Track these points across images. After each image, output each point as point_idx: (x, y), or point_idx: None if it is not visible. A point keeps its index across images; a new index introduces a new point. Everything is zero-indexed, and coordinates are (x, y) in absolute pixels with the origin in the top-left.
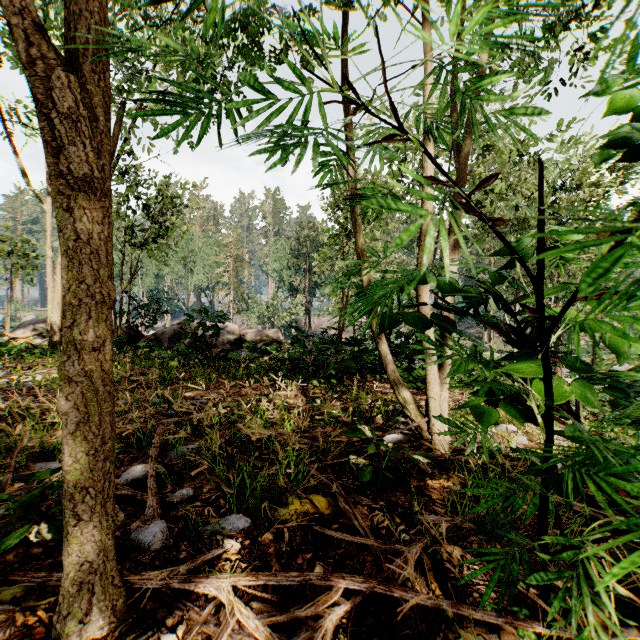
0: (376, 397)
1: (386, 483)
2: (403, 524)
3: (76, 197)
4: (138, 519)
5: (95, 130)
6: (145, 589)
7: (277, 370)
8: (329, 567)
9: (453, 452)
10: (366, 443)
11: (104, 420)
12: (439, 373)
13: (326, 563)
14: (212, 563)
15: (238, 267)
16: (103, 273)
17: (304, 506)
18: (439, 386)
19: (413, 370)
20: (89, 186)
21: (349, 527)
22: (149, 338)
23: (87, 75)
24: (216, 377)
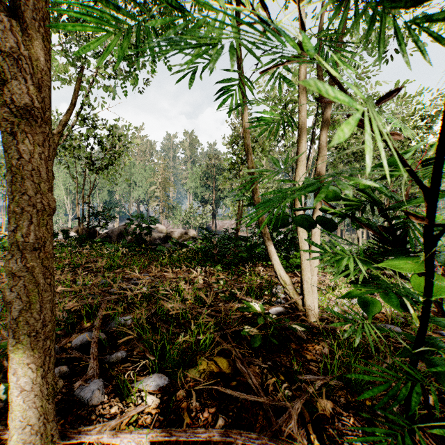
0: (263, 278)
1: (272, 346)
2: (286, 381)
3: (19, 123)
4: (81, 379)
5: (36, 68)
6: (81, 441)
7: (192, 259)
8: (229, 419)
9: (321, 321)
10: (257, 315)
11: (45, 307)
12: (310, 262)
13: (227, 416)
14: (136, 416)
15: (166, 185)
16: (44, 186)
17: (210, 366)
18: (311, 272)
19: (289, 258)
20: (30, 114)
21: (244, 384)
22: (103, 235)
23: (28, 22)
24: (148, 264)
